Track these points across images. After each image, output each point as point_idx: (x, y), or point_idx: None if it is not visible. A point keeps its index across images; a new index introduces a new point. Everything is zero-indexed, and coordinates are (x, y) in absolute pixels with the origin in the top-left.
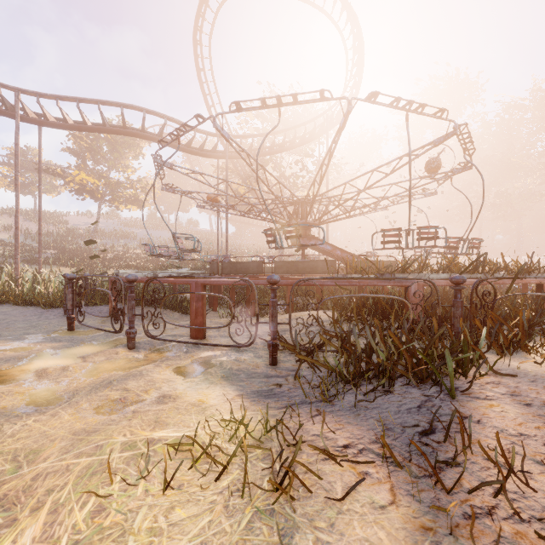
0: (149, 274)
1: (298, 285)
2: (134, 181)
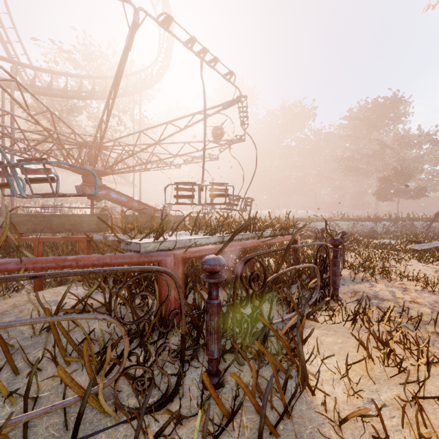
0: None
1: None
2: None
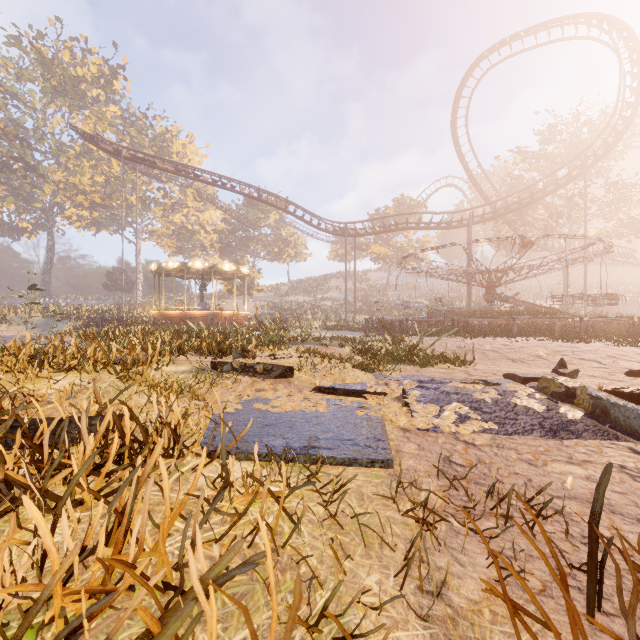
0: (394, 318)
1: (412, 320)
2: (412, 244)
